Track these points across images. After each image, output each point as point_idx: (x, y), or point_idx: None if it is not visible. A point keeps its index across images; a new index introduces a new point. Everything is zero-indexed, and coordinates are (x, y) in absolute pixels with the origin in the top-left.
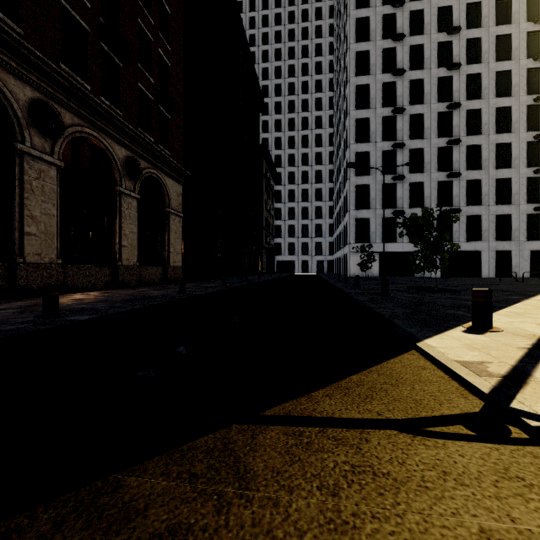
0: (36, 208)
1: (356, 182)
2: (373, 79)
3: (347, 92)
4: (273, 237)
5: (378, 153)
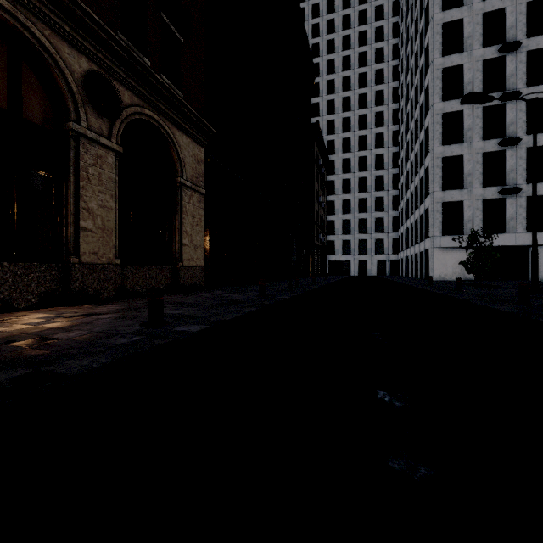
0: None
1: (443, 153)
2: (468, 11)
3: (428, 37)
4: (325, 234)
5: (476, 110)
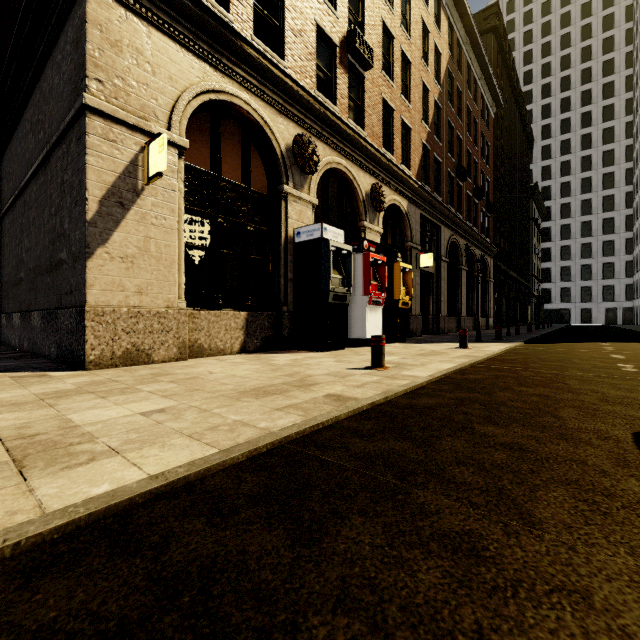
0: (463, 292)
1: None
2: None
3: None
4: (540, 282)
5: None
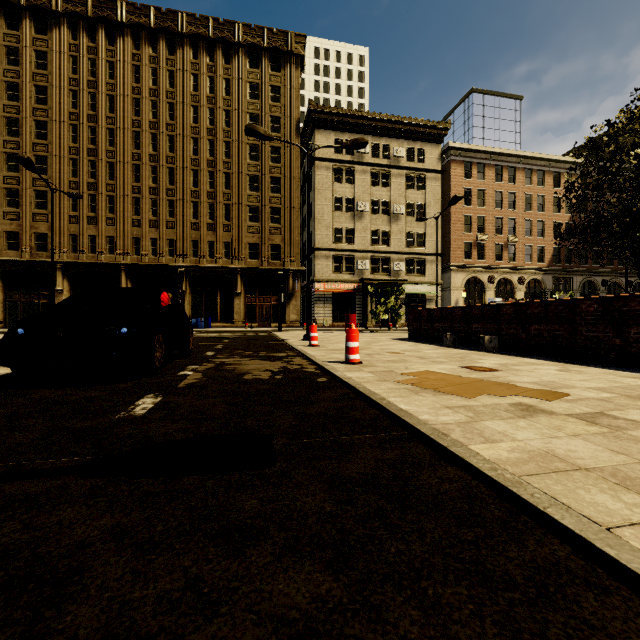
0: None
1: None
2: None
3: None
4: None
5: None
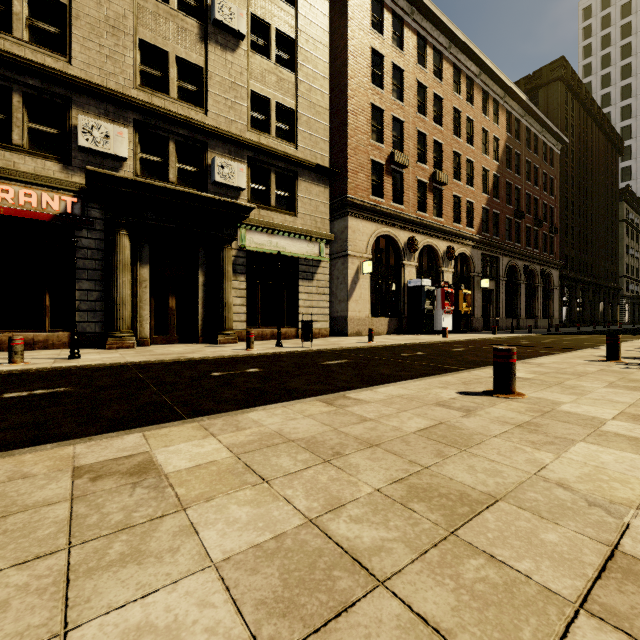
0: (522, 300)
1: None
2: None
3: None
4: (639, 282)
5: None
